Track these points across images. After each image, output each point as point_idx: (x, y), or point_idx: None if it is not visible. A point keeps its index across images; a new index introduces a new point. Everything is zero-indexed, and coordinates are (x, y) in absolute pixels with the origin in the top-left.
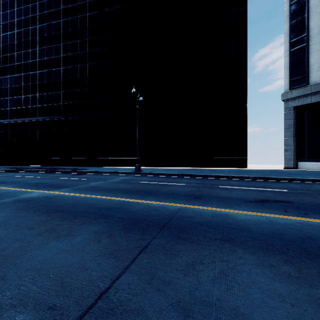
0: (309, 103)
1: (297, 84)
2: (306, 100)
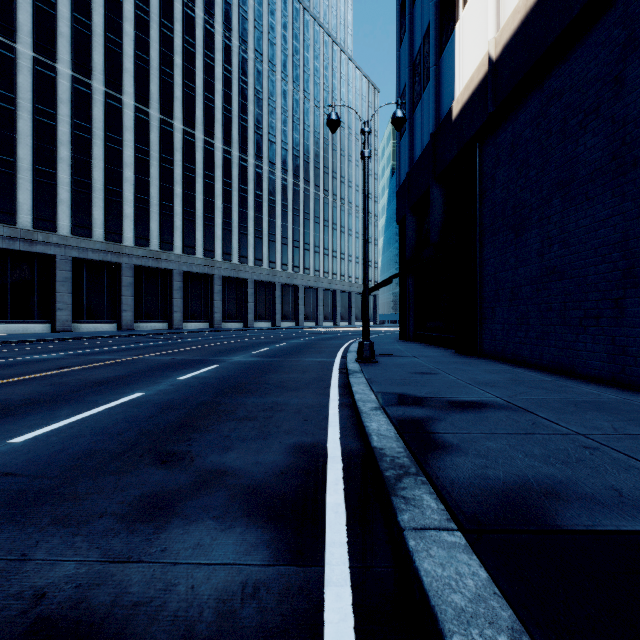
0: (17, 250)
1: (3, 219)
2: (14, 244)
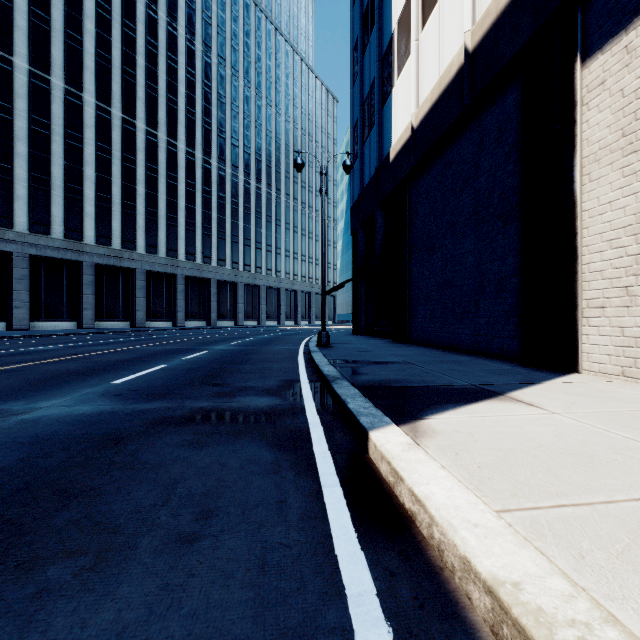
0: None
1: None
2: None
